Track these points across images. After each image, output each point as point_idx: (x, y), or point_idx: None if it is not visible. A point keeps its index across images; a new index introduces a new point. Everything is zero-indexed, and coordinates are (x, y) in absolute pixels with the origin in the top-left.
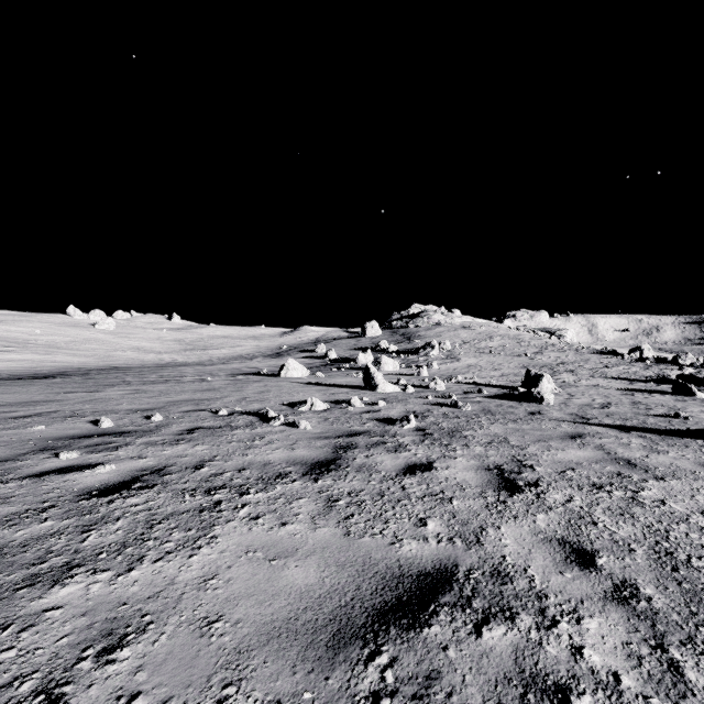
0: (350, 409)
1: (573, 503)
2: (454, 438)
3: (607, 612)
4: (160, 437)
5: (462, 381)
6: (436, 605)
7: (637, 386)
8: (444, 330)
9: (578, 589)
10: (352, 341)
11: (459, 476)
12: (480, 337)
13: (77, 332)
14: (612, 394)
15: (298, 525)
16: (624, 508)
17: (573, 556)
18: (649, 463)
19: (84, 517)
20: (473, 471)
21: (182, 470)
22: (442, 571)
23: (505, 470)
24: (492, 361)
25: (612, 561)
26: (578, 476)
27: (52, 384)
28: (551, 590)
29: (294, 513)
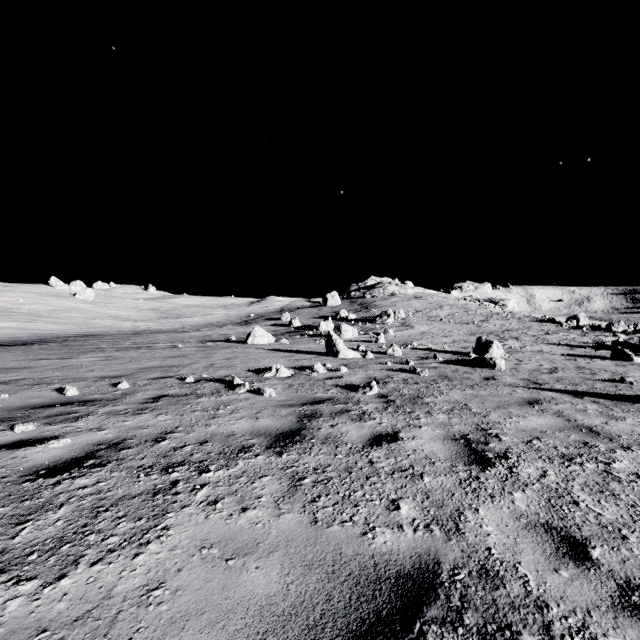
0: (313, 375)
1: (548, 478)
2: (417, 405)
3: (622, 627)
4: (123, 406)
5: (417, 347)
6: (421, 623)
7: (577, 352)
8: (399, 300)
9: (580, 593)
10: (314, 310)
11: (426, 448)
12: (431, 306)
13: (58, 302)
14: (556, 359)
15: (260, 510)
16: (601, 484)
17: (564, 546)
18: (611, 431)
19: (23, 504)
20: (440, 441)
21: (140, 443)
22: (423, 571)
23: (472, 440)
24: (443, 328)
25: (607, 553)
26: (545, 447)
27: (28, 351)
28: (550, 596)
29: (256, 495)
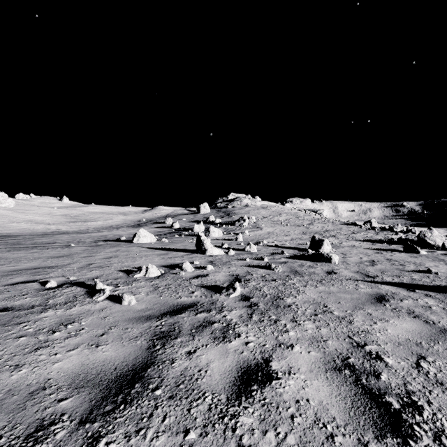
0: (181, 274)
1: None
2: (280, 309)
3: None
4: None
5: (267, 244)
6: None
7: (378, 246)
8: (251, 209)
9: None
10: (191, 216)
11: (311, 394)
12: (273, 214)
13: None
14: (369, 253)
15: None
16: None
17: None
18: None
19: None
20: (323, 376)
21: None
22: None
23: (357, 368)
24: (283, 229)
25: None
26: (441, 374)
27: None
28: None
29: None
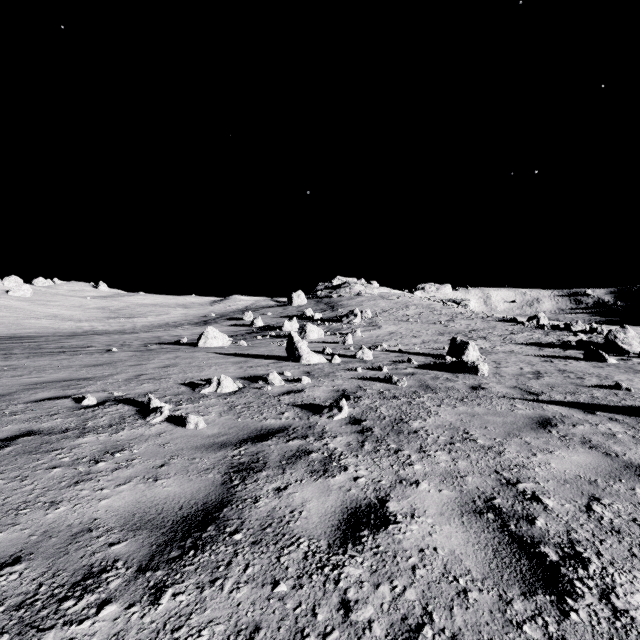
0: (266, 389)
1: None
2: (403, 435)
3: None
4: None
5: (387, 348)
6: None
7: (548, 352)
8: (365, 300)
9: None
10: (279, 309)
11: (440, 542)
12: (397, 306)
13: None
14: (533, 361)
15: None
16: None
17: None
18: None
19: None
20: (457, 520)
21: None
22: None
23: (504, 511)
24: (410, 328)
25: None
26: (620, 520)
27: None
28: None
29: None
